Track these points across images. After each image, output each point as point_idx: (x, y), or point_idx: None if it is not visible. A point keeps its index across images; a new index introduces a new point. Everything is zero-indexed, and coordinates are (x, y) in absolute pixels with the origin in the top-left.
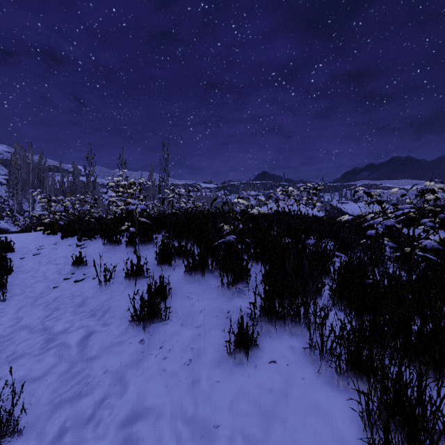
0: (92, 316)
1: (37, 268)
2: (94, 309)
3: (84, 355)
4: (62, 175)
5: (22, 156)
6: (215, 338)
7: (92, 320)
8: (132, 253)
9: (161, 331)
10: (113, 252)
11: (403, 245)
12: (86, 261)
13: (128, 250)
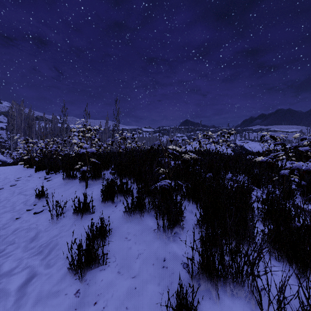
0: (39, 253)
1: (10, 198)
2: (43, 245)
3: (19, 308)
4: (45, 123)
5: (17, 110)
6: (151, 294)
7: (38, 258)
8: (84, 187)
9: (98, 279)
10: (70, 185)
11: (308, 180)
12: (47, 194)
13: (82, 184)
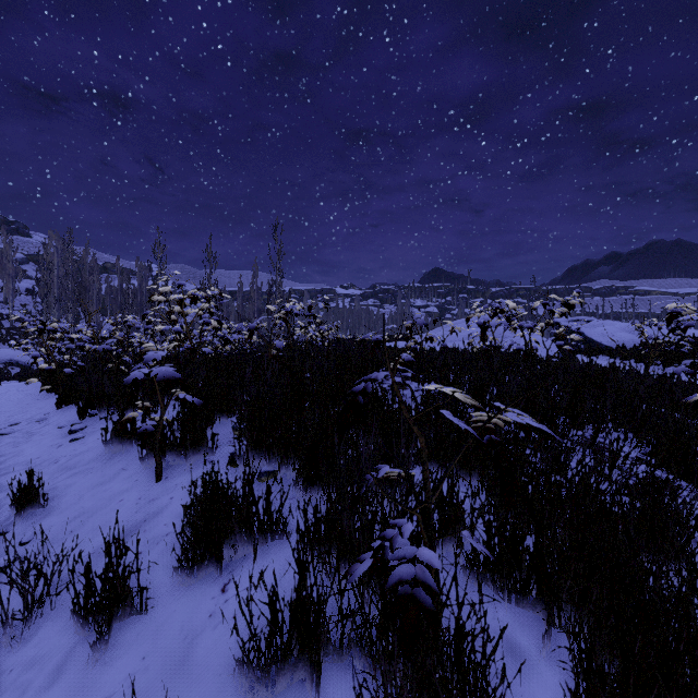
0: None
1: None
2: None
3: None
4: (120, 278)
5: (60, 250)
6: None
7: None
8: (153, 477)
9: None
10: (120, 463)
11: None
12: (44, 496)
13: (149, 466)
